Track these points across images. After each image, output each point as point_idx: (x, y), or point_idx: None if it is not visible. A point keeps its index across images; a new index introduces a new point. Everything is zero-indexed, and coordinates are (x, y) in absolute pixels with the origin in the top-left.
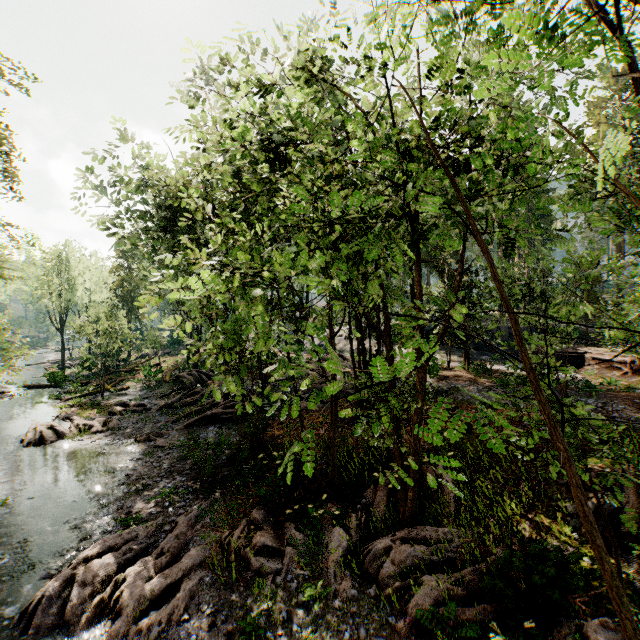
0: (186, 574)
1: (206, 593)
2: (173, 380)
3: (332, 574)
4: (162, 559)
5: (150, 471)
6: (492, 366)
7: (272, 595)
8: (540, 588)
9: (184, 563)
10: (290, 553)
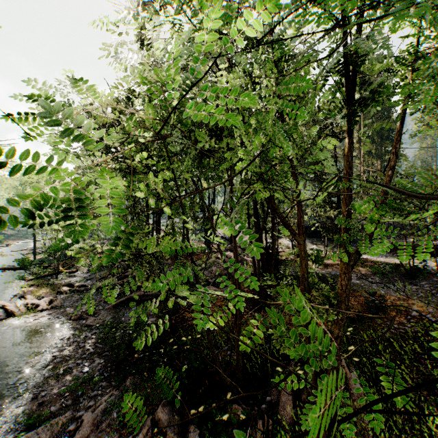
0: None
1: None
2: (111, 265)
3: None
4: None
5: (74, 352)
6: (362, 256)
7: None
8: None
9: None
10: None
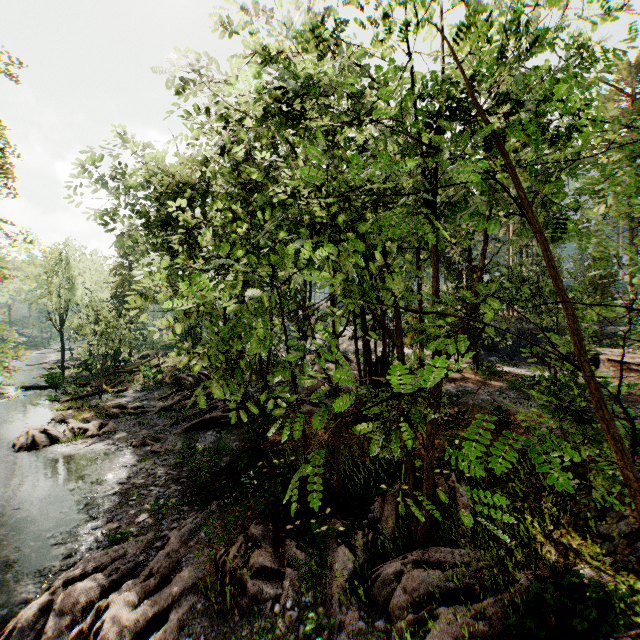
0: (176, 599)
1: (197, 622)
2: (173, 381)
3: (337, 601)
4: (150, 581)
5: (144, 479)
6: (502, 368)
7: (270, 625)
8: (580, 632)
9: (174, 586)
10: (290, 575)
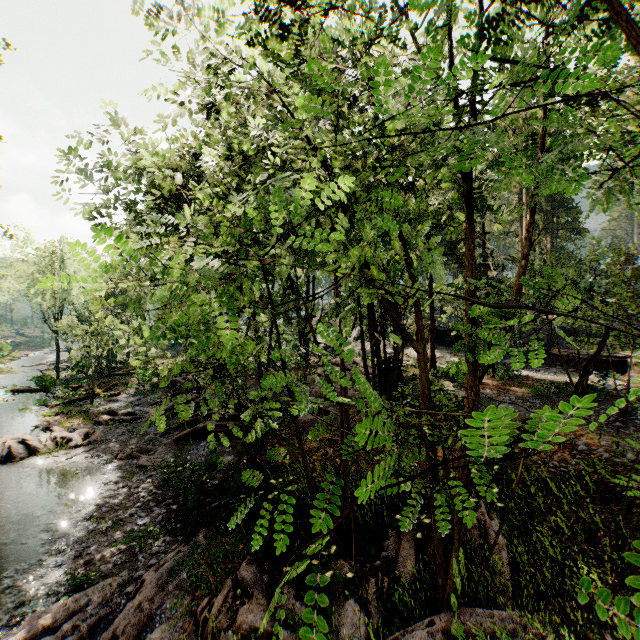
0: None
1: None
2: (168, 385)
3: None
4: None
5: (125, 500)
6: (520, 372)
7: None
8: None
9: None
10: (287, 639)
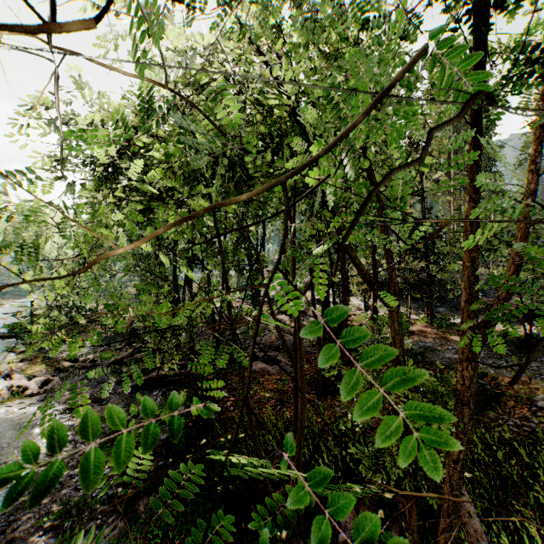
0: None
1: None
2: (129, 332)
3: None
4: None
5: (69, 457)
6: (456, 320)
7: None
8: None
9: None
10: None
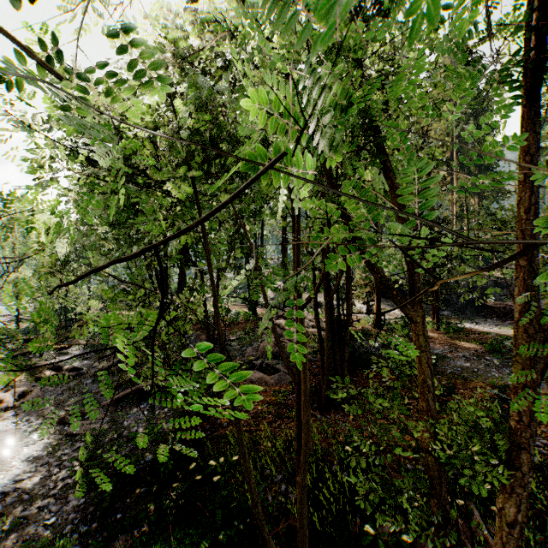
0: None
1: None
2: None
3: None
4: None
5: (40, 484)
6: (463, 324)
7: None
8: None
9: None
10: None
